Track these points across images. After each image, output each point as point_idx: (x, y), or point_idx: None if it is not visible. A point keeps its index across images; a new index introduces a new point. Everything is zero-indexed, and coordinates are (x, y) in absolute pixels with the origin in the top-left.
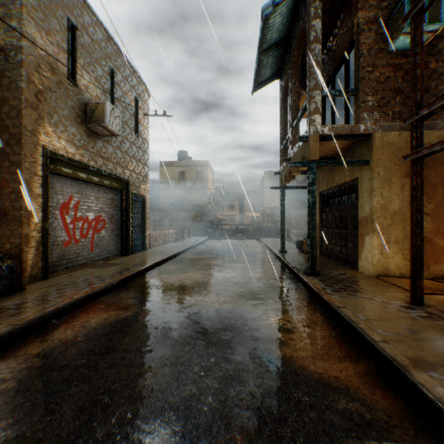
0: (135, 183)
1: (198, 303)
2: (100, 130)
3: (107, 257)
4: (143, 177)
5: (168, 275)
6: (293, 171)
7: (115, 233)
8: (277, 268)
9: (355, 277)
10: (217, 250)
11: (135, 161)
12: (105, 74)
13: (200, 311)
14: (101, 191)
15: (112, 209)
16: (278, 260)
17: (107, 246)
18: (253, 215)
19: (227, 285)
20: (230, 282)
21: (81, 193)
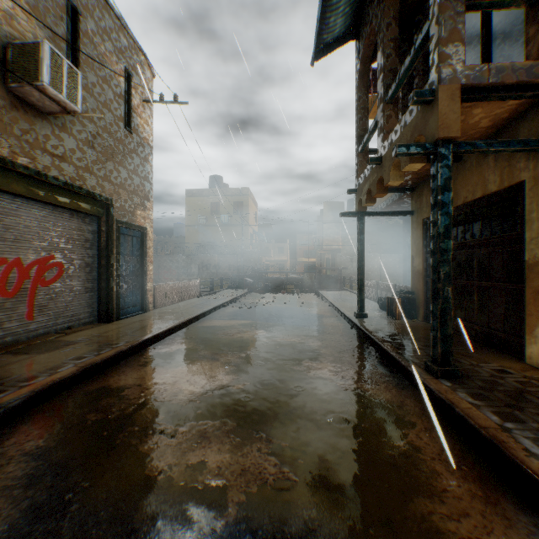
0: (126, 206)
1: (187, 483)
2: (38, 100)
3: (68, 327)
4: (142, 198)
5: (158, 369)
6: (389, 177)
7: (86, 286)
8: (360, 350)
9: (537, 381)
10: (258, 311)
11: (126, 172)
12: (56, 8)
13: (177, 538)
14: (54, 214)
15: (80, 247)
16: (356, 330)
17: (69, 309)
18: (308, 260)
19: (269, 400)
20: (275, 391)
21: (2, 214)
